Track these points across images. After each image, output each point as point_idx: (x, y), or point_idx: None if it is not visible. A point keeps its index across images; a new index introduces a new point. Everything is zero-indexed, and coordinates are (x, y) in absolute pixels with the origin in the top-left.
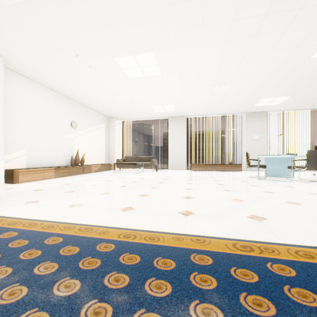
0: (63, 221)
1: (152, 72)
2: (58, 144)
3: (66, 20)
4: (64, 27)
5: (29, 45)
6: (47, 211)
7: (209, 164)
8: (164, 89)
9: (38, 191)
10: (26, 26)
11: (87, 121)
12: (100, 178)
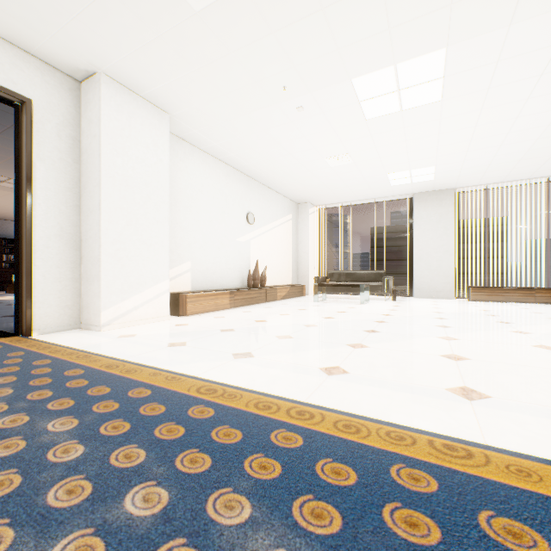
0: (358, 413)
1: (421, 97)
2: (230, 251)
3: (289, 13)
4: (280, 32)
5: (212, 83)
6: (292, 380)
7: (517, 288)
8: (431, 134)
9: (230, 332)
10: (216, 47)
11: (268, 212)
12: (303, 310)
